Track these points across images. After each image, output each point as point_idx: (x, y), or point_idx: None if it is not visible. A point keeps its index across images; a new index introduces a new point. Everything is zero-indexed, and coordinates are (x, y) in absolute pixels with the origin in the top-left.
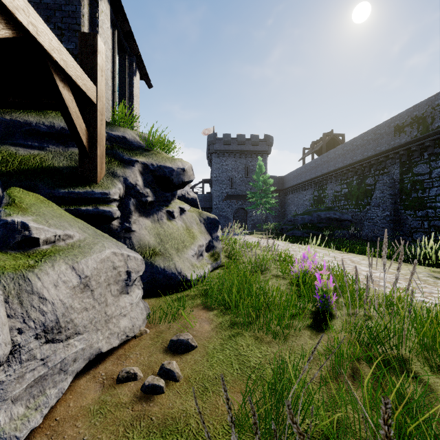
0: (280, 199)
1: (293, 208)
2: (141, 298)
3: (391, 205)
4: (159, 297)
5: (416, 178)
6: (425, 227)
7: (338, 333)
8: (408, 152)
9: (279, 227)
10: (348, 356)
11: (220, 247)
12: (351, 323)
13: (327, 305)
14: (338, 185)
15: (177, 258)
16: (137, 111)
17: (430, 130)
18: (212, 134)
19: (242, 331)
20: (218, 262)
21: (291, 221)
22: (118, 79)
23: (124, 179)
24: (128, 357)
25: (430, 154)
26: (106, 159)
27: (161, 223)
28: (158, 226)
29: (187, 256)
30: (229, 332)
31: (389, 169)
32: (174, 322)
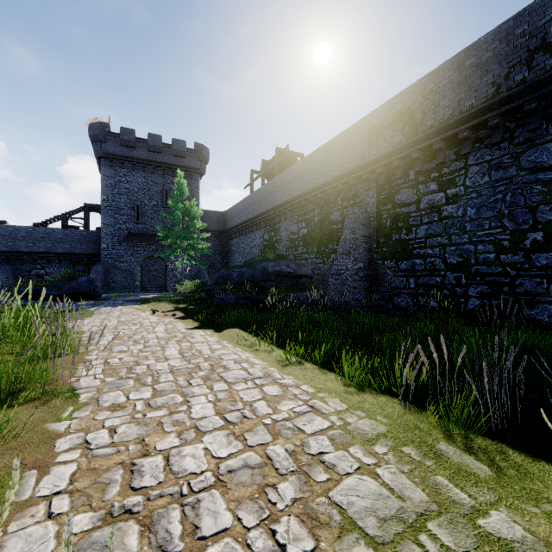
0: (221, 244)
1: (238, 259)
2: None
3: (365, 252)
4: None
5: (399, 210)
6: (412, 287)
7: None
8: (388, 170)
9: (203, 288)
10: None
11: None
12: None
13: None
14: (295, 223)
15: None
16: None
17: (420, 132)
18: (97, 123)
19: None
20: None
21: (223, 277)
22: None
23: None
24: None
25: (417, 172)
26: None
27: None
28: None
29: None
30: None
31: (362, 197)
32: None
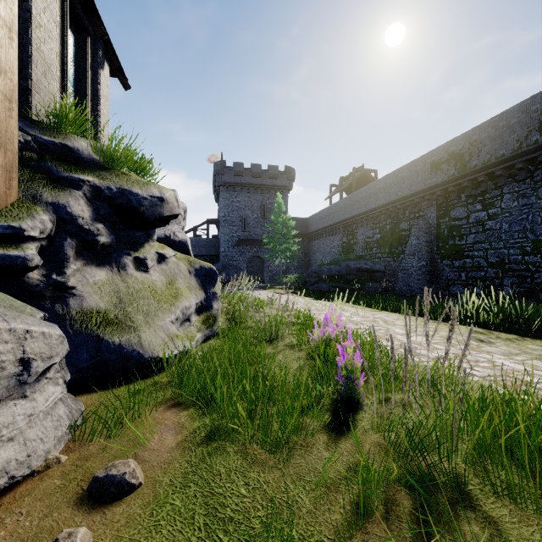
0: (303, 245)
1: (319, 257)
2: (77, 394)
3: (427, 253)
4: (108, 389)
5: (454, 223)
6: (463, 279)
7: (366, 435)
8: (445, 193)
9: (302, 279)
10: (380, 477)
11: (218, 307)
12: (384, 418)
13: (353, 389)
14: (370, 229)
15: (145, 326)
16: (105, 118)
17: (468, 168)
18: (219, 161)
19: (225, 443)
20: (214, 328)
21: (316, 272)
22: (74, 69)
23: (56, 206)
24: (0, 523)
25: (467, 196)
26: (25, 175)
27: (124, 276)
28: (118, 280)
29: (162, 322)
30: (204, 448)
31: (425, 212)
32: (117, 436)
